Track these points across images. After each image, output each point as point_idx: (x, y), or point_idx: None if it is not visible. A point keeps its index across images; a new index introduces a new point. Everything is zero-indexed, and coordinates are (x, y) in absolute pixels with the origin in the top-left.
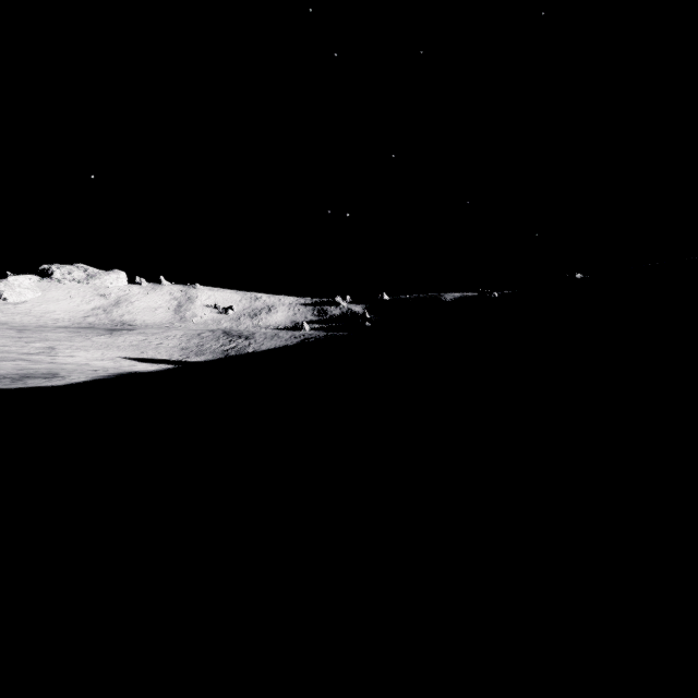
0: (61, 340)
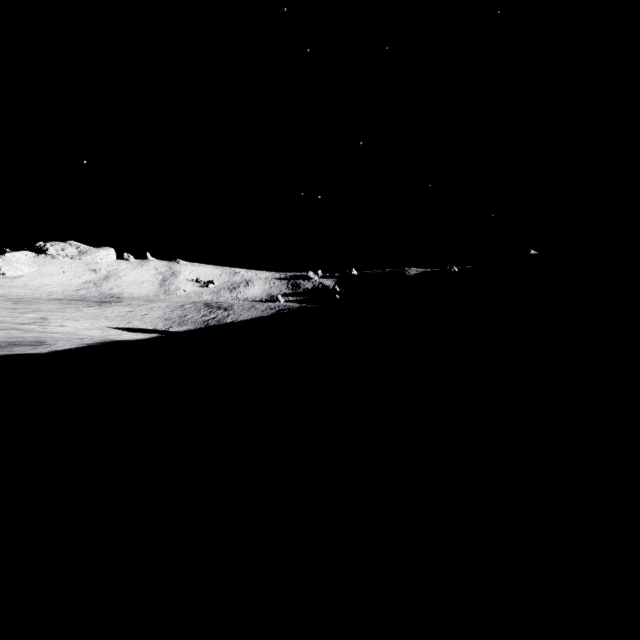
0: (53, 311)
